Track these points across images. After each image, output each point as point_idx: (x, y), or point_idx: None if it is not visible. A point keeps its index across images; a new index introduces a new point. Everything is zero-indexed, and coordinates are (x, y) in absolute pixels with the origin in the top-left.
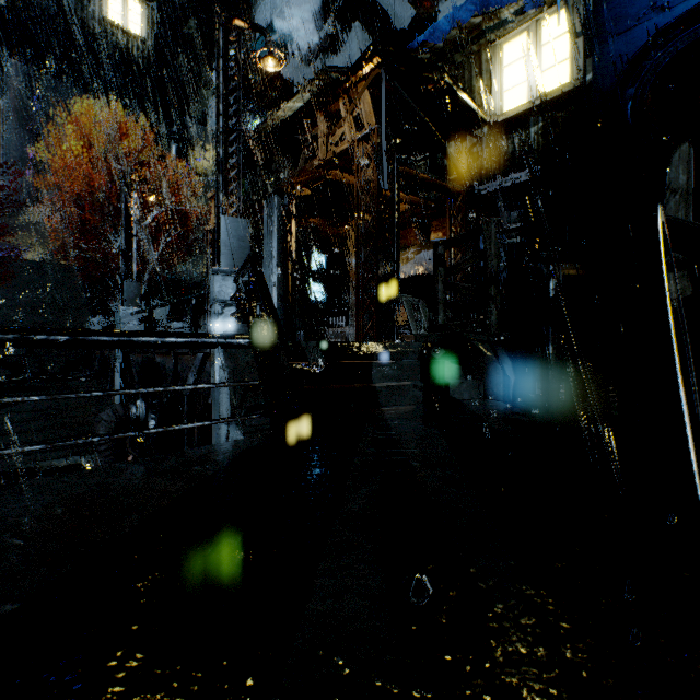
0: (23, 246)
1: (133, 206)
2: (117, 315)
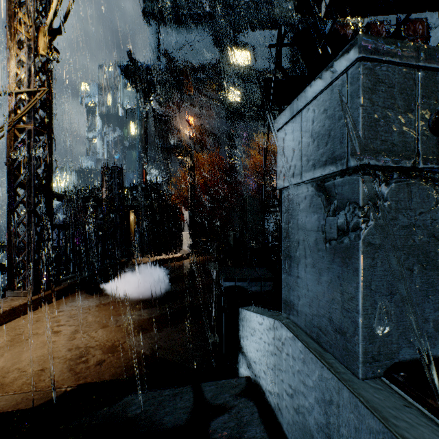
0: (244, 190)
1: (274, 181)
2: (270, 220)
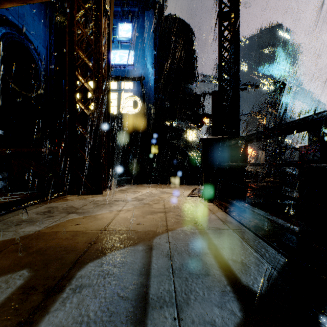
0: None
1: None
2: None
